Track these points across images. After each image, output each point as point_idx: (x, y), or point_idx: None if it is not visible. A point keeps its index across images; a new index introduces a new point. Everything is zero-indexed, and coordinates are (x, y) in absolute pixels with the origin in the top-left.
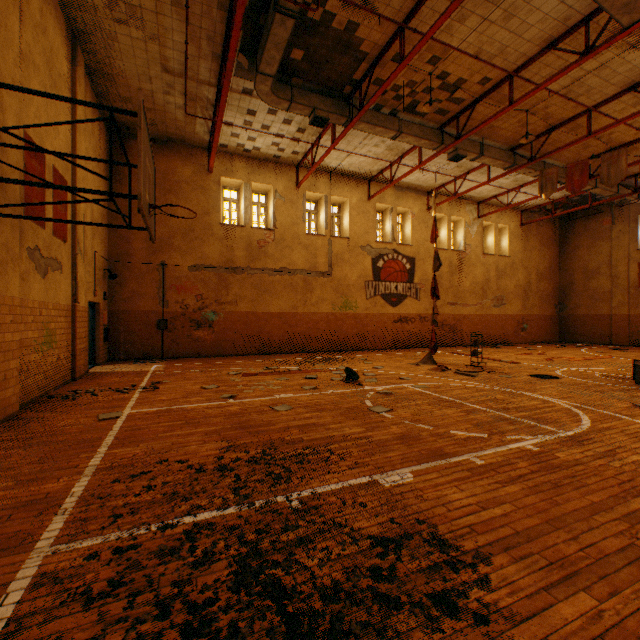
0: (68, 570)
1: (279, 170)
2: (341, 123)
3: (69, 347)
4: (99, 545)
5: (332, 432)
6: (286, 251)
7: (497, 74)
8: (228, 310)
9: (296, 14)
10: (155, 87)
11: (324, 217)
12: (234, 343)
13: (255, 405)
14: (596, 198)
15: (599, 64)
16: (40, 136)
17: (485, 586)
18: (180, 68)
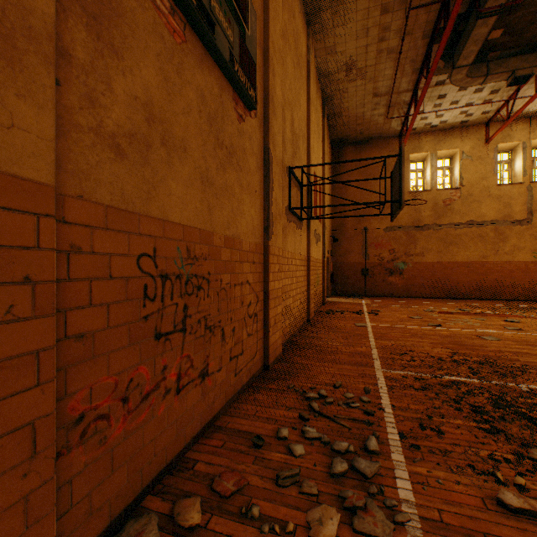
0: (396, 378)
1: (465, 133)
2: None
3: (321, 284)
4: (403, 374)
5: None
6: (473, 205)
7: None
8: (415, 260)
9: (498, 11)
10: (365, 109)
11: (520, 164)
12: (420, 287)
13: (461, 333)
14: None
15: None
16: (315, 168)
17: None
18: (385, 90)
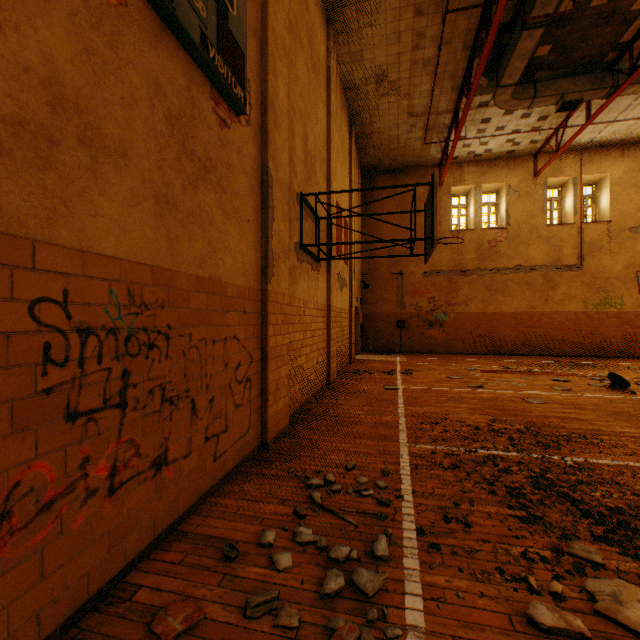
0: (423, 454)
1: (512, 164)
2: (599, 96)
3: (348, 339)
4: (433, 449)
5: (598, 427)
6: (520, 247)
7: None
8: (457, 311)
9: (545, 22)
10: (400, 131)
11: (571, 202)
12: (463, 342)
13: (504, 396)
14: None
15: None
16: (340, 199)
17: None
18: (422, 109)
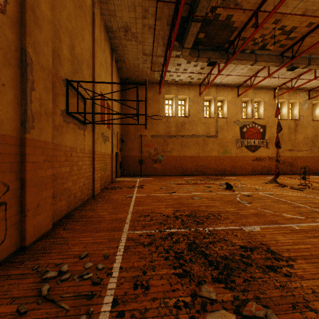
0: (135, 238)
1: (191, 88)
2: (223, 62)
3: (110, 170)
4: (141, 233)
5: (220, 209)
6: (194, 126)
7: (318, 19)
8: (167, 155)
9: (201, 20)
10: (139, 62)
11: (213, 108)
12: (170, 170)
13: (184, 196)
14: None
15: None
16: (104, 91)
17: (291, 267)
18: (149, 52)
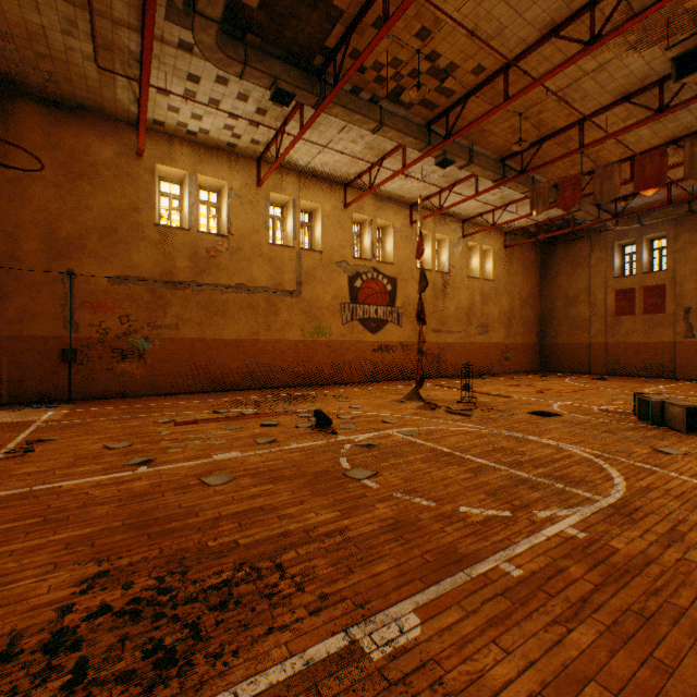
0: None
1: (235, 163)
2: (311, 103)
3: None
4: None
5: (288, 524)
6: (244, 264)
7: (493, 63)
8: (166, 336)
9: None
10: (47, 21)
11: (292, 225)
12: (174, 378)
13: (177, 476)
14: (577, 223)
15: (598, 65)
16: None
17: None
18: None
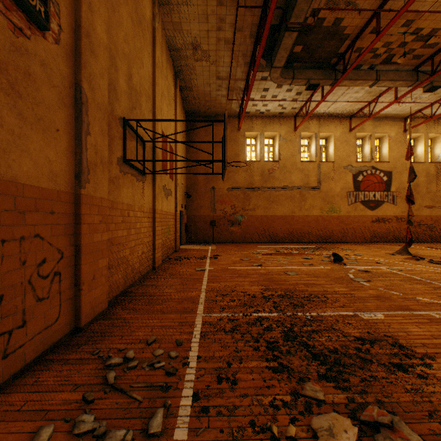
0: (213, 322)
1: (282, 121)
2: (328, 84)
3: (174, 234)
4: (221, 316)
5: (326, 289)
6: (287, 174)
7: None
8: (249, 214)
9: (298, 28)
10: (211, 88)
11: (314, 148)
12: (253, 235)
13: (274, 270)
14: None
15: None
16: (166, 130)
17: (427, 367)
18: (226, 75)
